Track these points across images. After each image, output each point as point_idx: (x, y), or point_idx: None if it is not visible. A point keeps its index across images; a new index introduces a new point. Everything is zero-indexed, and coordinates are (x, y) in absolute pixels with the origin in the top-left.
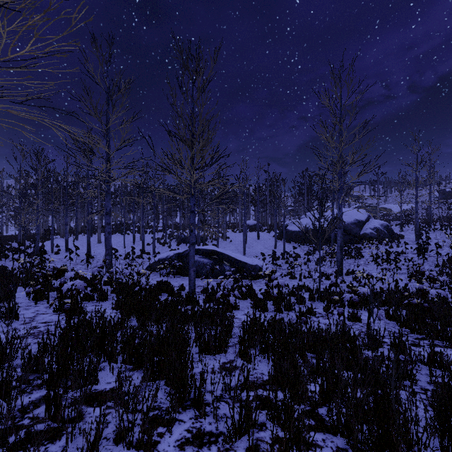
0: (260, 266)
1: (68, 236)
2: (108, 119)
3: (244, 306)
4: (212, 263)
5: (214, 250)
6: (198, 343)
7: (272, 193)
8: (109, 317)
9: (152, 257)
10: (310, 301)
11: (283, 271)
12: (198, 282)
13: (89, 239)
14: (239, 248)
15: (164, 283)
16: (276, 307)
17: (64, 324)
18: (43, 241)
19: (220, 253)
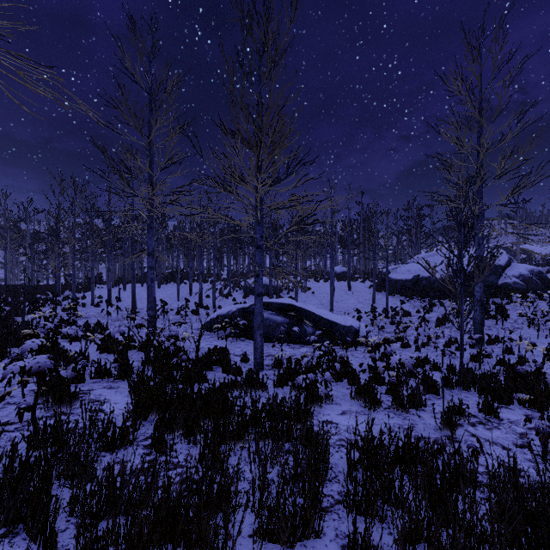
0: (357, 328)
1: (116, 286)
2: (151, 130)
3: (339, 394)
4: (288, 322)
5: (291, 304)
6: (257, 496)
7: (367, 231)
8: (116, 414)
9: (211, 312)
10: (444, 387)
11: (388, 335)
12: (269, 349)
13: (134, 288)
14: (323, 302)
15: (219, 351)
16: (396, 402)
17: (31, 429)
18: (86, 292)
19: (300, 309)
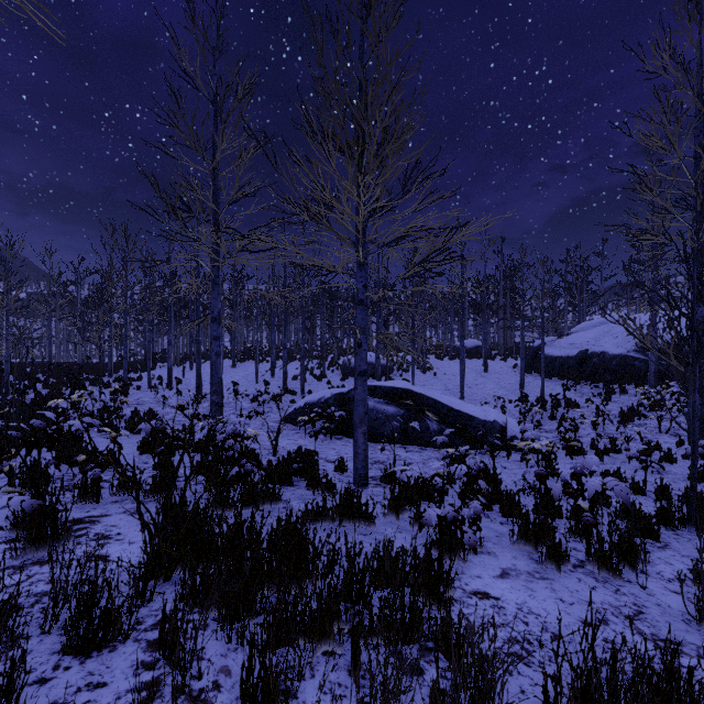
0: (503, 424)
1: (181, 364)
2: (216, 151)
3: (491, 534)
4: (402, 414)
5: (406, 389)
6: None
7: (509, 291)
8: (125, 565)
9: (298, 399)
10: (661, 525)
11: (548, 435)
12: (376, 453)
13: (199, 366)
14: (450, 386)
15: (304, 456)
16: (595, 557)
17: None
18: (144, 371)
19: (419, 396)
